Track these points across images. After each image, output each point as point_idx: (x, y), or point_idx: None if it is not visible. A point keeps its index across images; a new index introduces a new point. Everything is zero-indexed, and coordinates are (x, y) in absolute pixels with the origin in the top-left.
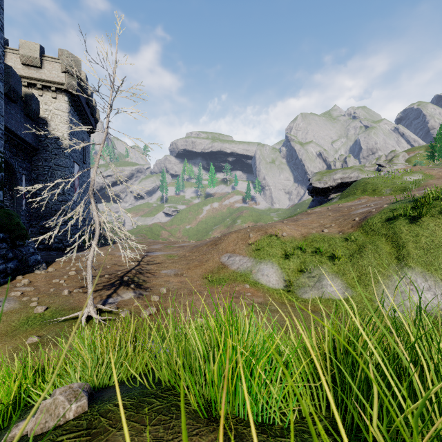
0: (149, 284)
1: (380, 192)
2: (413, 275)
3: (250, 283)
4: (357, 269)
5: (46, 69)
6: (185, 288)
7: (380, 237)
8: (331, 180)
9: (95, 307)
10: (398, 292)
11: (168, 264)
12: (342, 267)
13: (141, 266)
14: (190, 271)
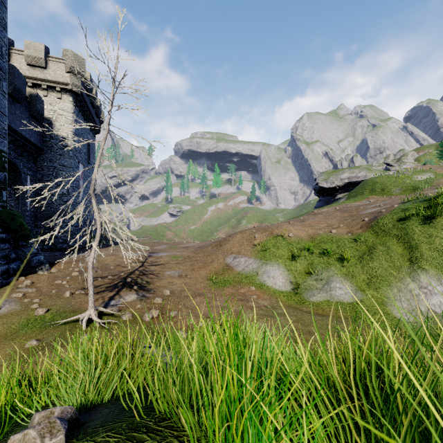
0: (152, 286)
1: (390, 191)
2: (427, 278)
3: (256, 285)
4: (367, 271)
5: (51, 69)
6: (189, 290)
7: (391, 238)
8: (338, 180)
9: (96, 310)
10: (411, 296)
11: (172, 265)
12: (351, 269)
13: (144, 267)
14: (195, 273)
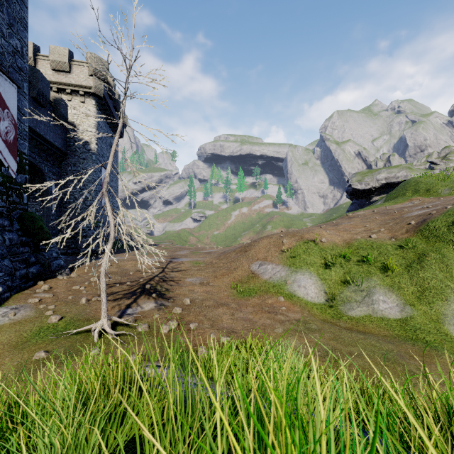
0: (172, 294)
1: (437, 192)
2: None
3: (284, 295)
4: (417, 283)
5: (75, 73)
6: (211, 299)
7: (446, 244)
8: (374, 181)
9: (110, 320)
10: None
11: (194, 272)
12: (397, 280)
13: (165, 273)
14: (217, 280)
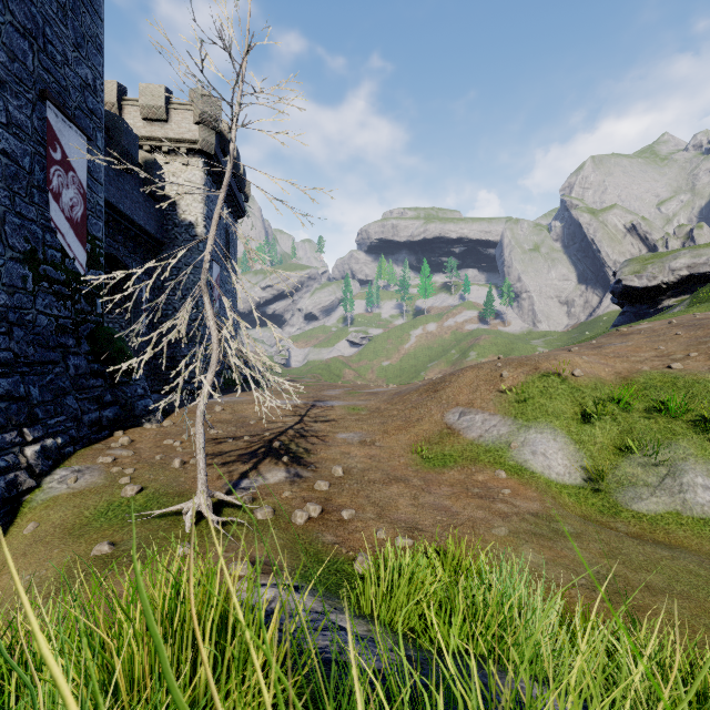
0: (314, 458)
1: None
2: None
3: (507, 468)
4: None
5: (174, 122)
6: (378, 469)
7: None
8: (666, 271)
9: (211, 497)
10: None
11: (350, 423)
12: None
13: (304, 423)
14: (388, 438)
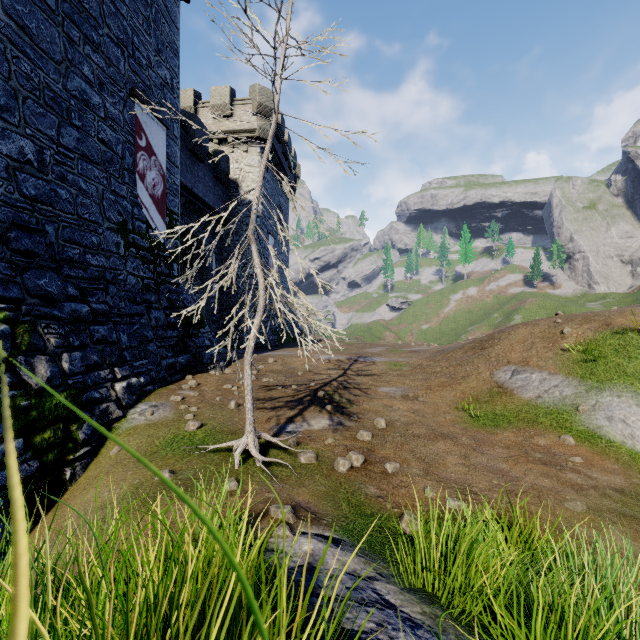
0: (356, 408)
1: None
2: None
3: (575, 434)
4: None
5: (237, 116)
6: (422, 424)
7: None
8: None
9: (258, 437)
10: None
11: (392, 378)
12: None
13: (347, 376)
14: (432, 394)
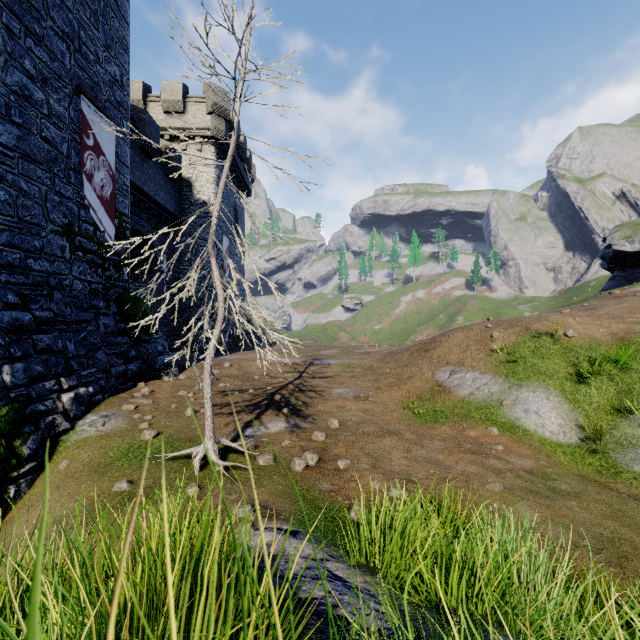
0: (312, 410)
1: None
2: None
3: (499, 425)
4: None
5: (190, 114)
6: (371, 422)
7: None
8: None
9: (217, 443)
10: None
11: (345, 380)
12: None
13: (302, 379)
14: (381, 394)
